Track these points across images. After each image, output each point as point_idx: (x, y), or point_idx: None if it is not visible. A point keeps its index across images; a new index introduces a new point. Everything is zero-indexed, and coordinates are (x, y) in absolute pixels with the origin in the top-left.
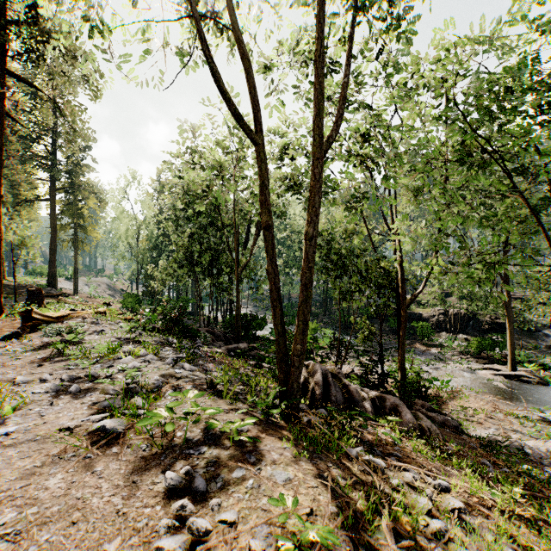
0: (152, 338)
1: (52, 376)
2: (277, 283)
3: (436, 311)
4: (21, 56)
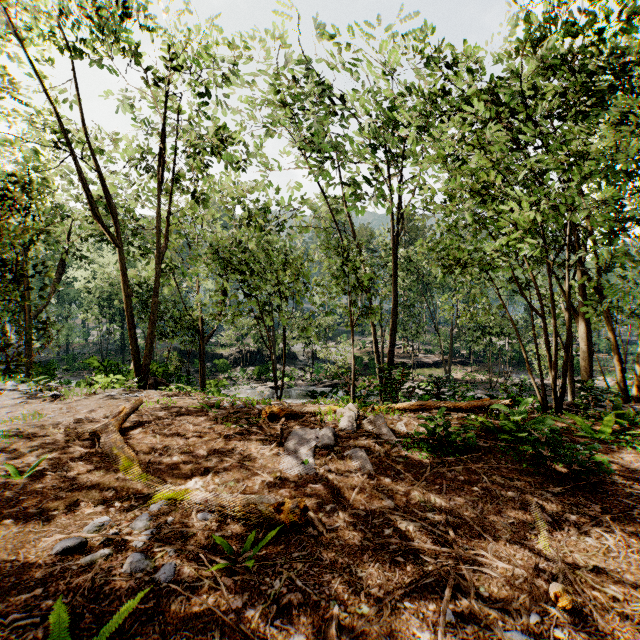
0: None
1: None
2: (134, 325)
3: (234, 350)
4: None
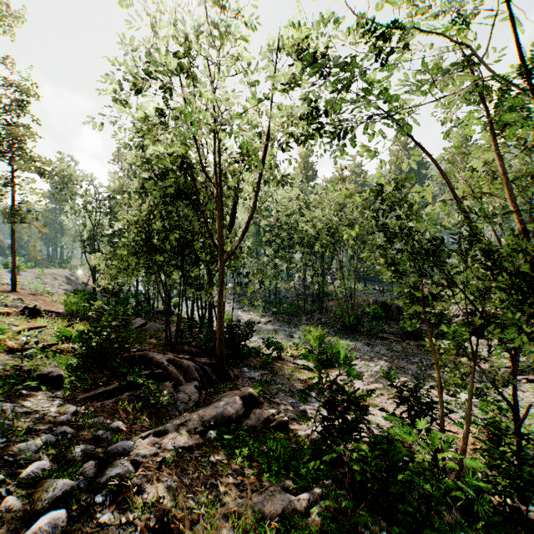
0: None
1: None
2: None
3: (459, 310)
4: None
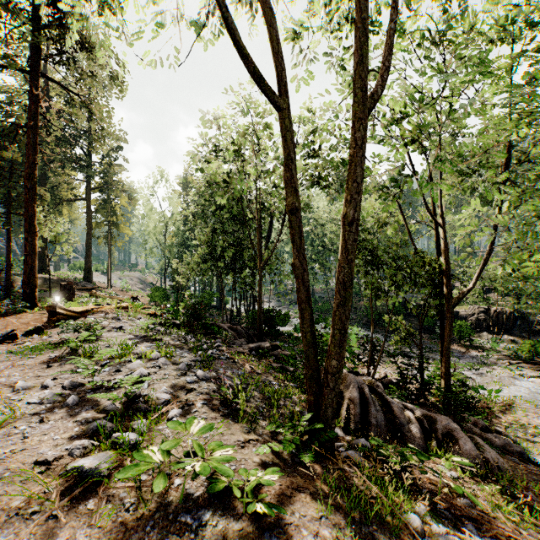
0: (170, 336)
1: (56, 381)
2: (306, 280)
3: (475, 309)
4: (53, 59)
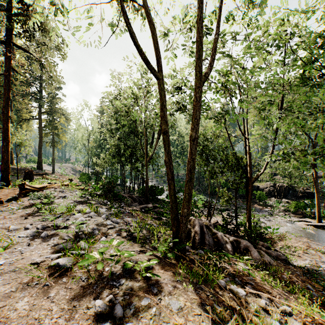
0: (95, 201)
1: (32, 225)
2: (171, 169)
3: (268, 184)
4: (20, 34)
